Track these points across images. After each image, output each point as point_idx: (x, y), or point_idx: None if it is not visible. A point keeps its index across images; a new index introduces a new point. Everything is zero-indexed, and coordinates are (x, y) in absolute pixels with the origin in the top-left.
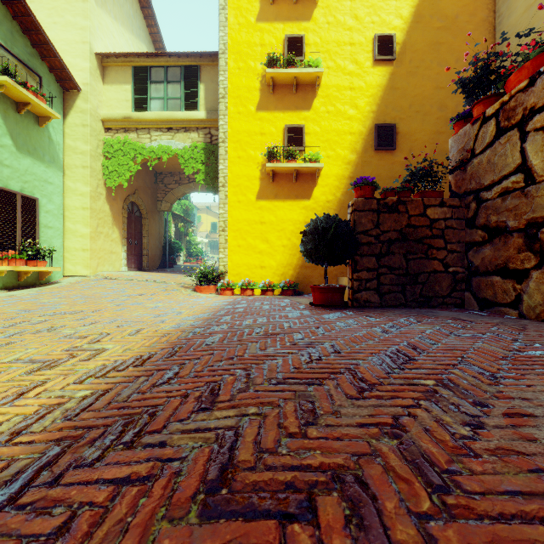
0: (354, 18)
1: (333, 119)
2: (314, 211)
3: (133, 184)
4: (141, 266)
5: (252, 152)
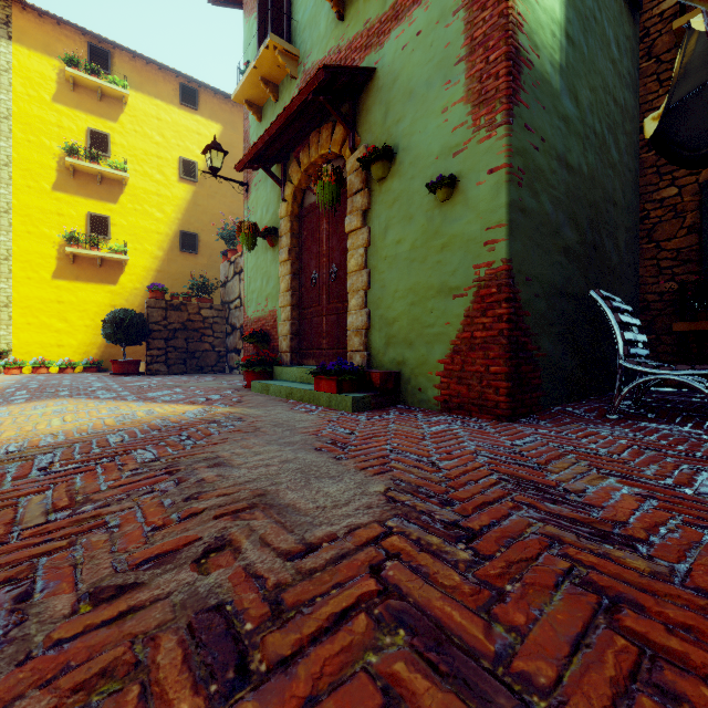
0: (161, 135)
1: (141, 217)
2: (122, 296)
3: None
4: None
5: (47, 230)
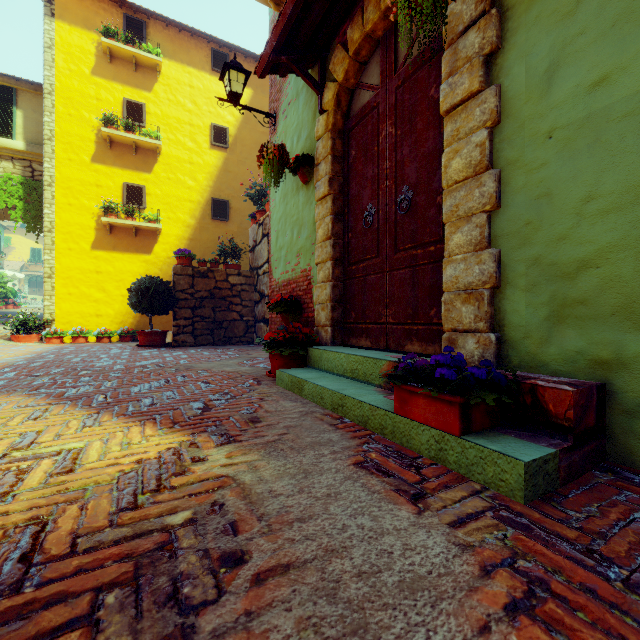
0: (193, 103)
1: (174, 186)
2: (156, 265)
3: None
4: None
5: (87, 202)
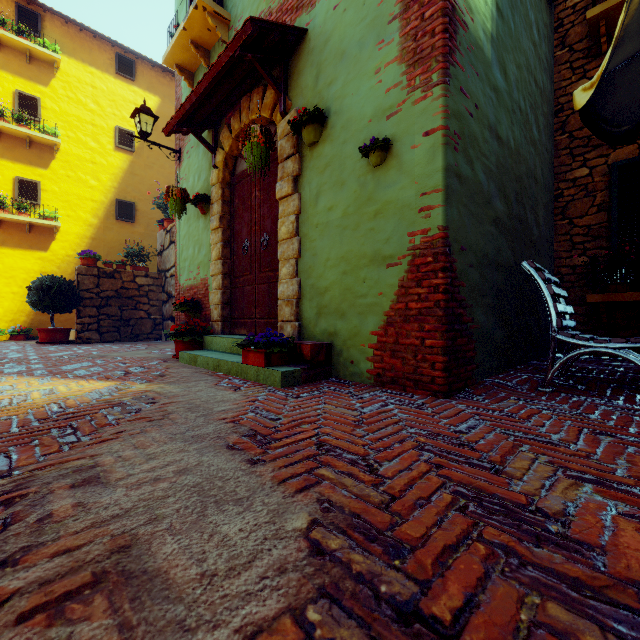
0: (96, 103)
1: (74, 184)
2: (53, 262)
3: None
4: None
5: None
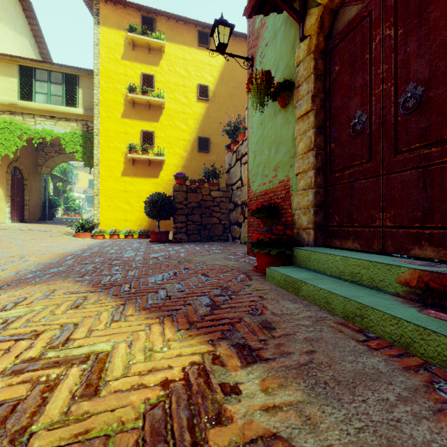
0: (185, 70)
1: (173, 130)
2: (161, 185)
3: (16, 152)
4: (23, 219)
5: (119, 144)
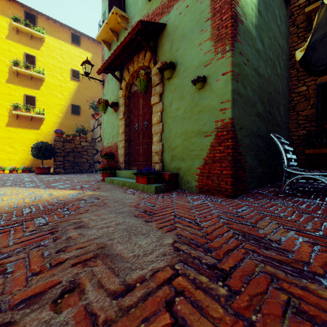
0: (62, 57)
1: (51, 97)
2: (42, 135)
3: None
4: None
5: (3, 102)
